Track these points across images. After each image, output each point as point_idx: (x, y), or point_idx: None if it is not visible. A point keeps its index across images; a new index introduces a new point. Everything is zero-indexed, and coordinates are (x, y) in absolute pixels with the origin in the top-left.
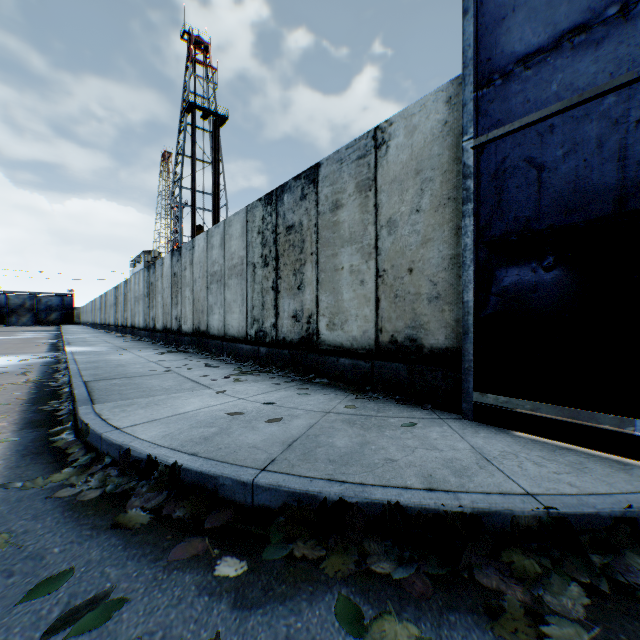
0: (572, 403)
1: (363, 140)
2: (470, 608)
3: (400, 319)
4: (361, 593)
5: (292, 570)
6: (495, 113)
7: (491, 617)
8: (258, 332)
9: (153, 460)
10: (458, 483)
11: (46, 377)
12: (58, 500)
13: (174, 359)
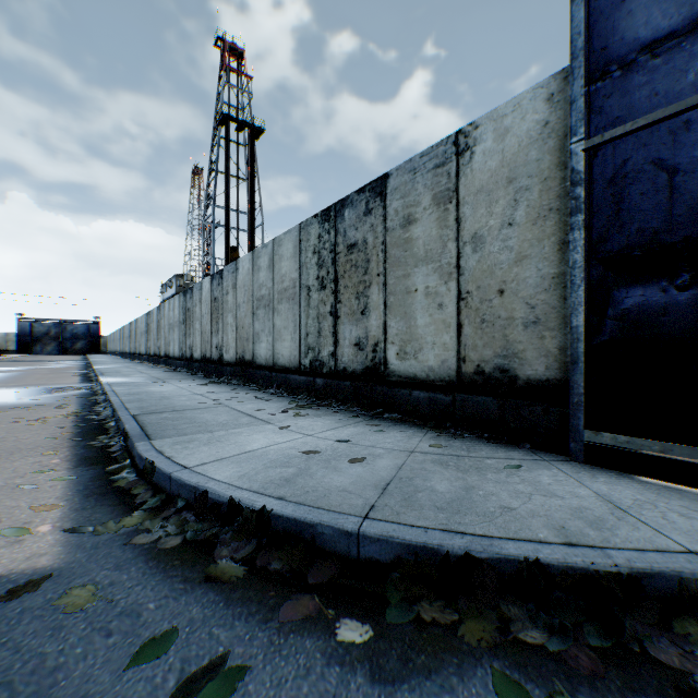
0: None
1: (442, 146)
2: (657, 691)
3: (488, 347)
4: (518, 668)
5: (426, 637)
6: (612, 110)
7: None
8: (313, 362)
9: (236, 504)
10: (600, 537)
11: (86, 410)
12: (137, 547)
13: (219, 391)
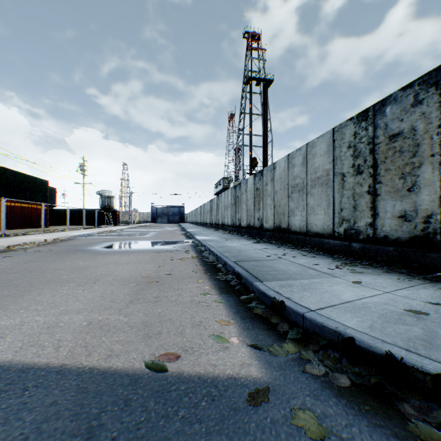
0: None
1: None
2: None
3: None
4: None
5: None
6: None
7: None
8: (348, 230)
9: (396, 359)
10: None
11: (199, 255)
12: (315, 377)
13: (269, 248)
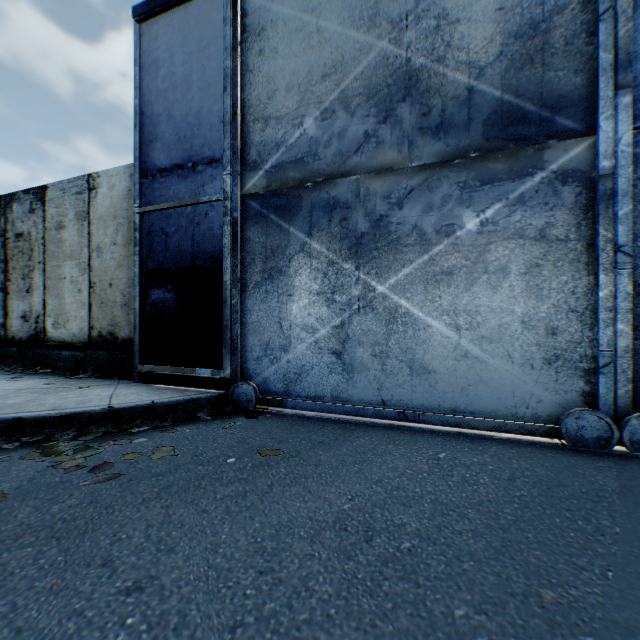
0: (178, 364)
1: (81, 180)
2: (35, 446)
3: (105, 319)
4: None
5: None
6: (149, 196)
7: (43, 446)
8: None
9: None
10: (74, 406)
11: None
12: None
13: None
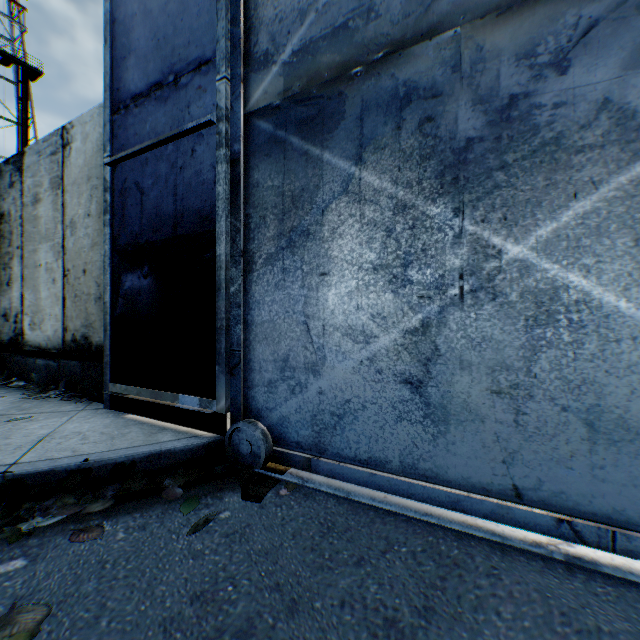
0: (156, 386)
1: (56, 136)
2: None
3: (79, 318)
4: None
5: None
6: (122, 138)
7: None
8: None
9: None
10: None
11: None
12: None
13: None
